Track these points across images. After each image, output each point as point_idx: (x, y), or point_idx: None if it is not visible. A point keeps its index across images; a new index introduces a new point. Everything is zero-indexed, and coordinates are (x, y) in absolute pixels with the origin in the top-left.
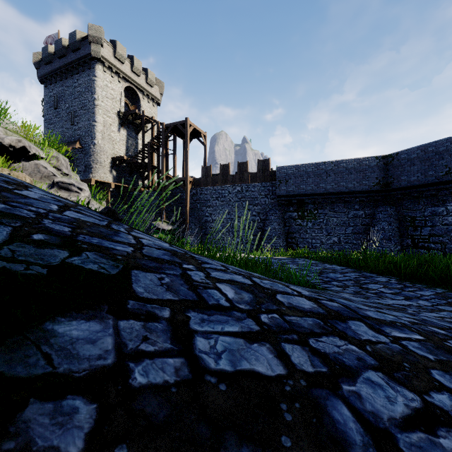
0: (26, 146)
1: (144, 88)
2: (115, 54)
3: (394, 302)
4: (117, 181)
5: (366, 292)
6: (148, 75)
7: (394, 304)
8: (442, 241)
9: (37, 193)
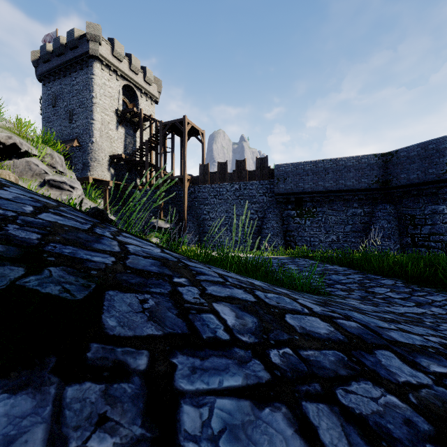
0: (17, 143)
1: (142, 86)
2: (113, 52)
3: (406, 310)
4: (115, 179)
5: (373, 297)
6: (146, 73)
7: (407, 313)
8: (442, 239)
9: (12, 192)
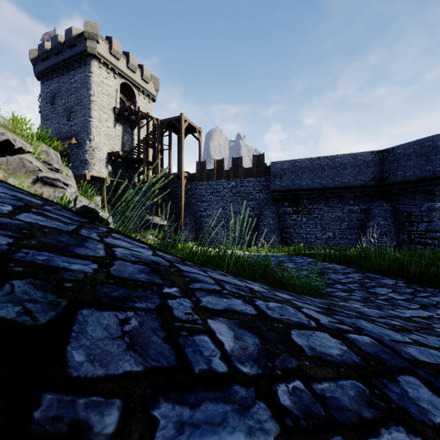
0: (10, 139)
1: (140, 84)
2: (111, 50)
3: (412, 313)
4: (113, 176)
5: (375, 299)
6: (144, 71)
7: (414, 317)
8: (439, 236)
9: None
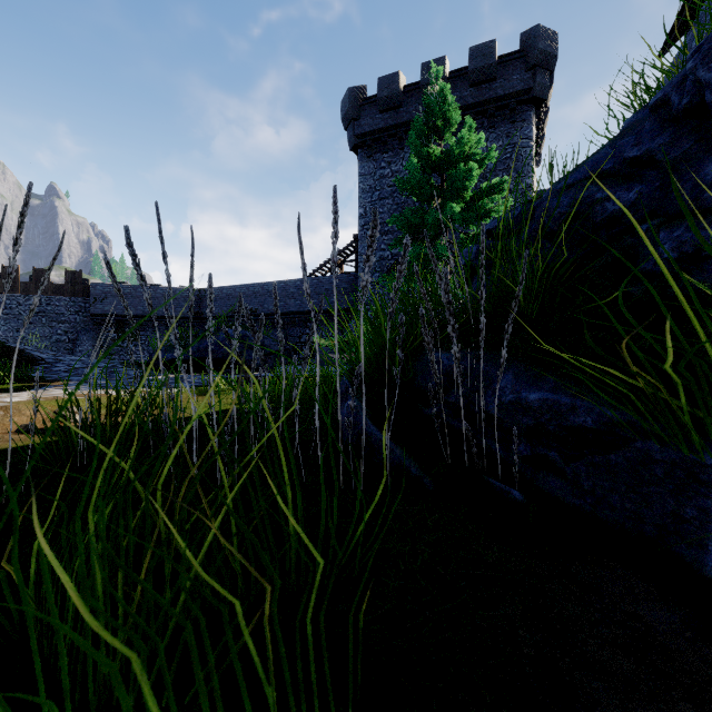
0: None
1: None
2: None
3: None
4: None
5: None
6: None
7: None
8: None
9: None
